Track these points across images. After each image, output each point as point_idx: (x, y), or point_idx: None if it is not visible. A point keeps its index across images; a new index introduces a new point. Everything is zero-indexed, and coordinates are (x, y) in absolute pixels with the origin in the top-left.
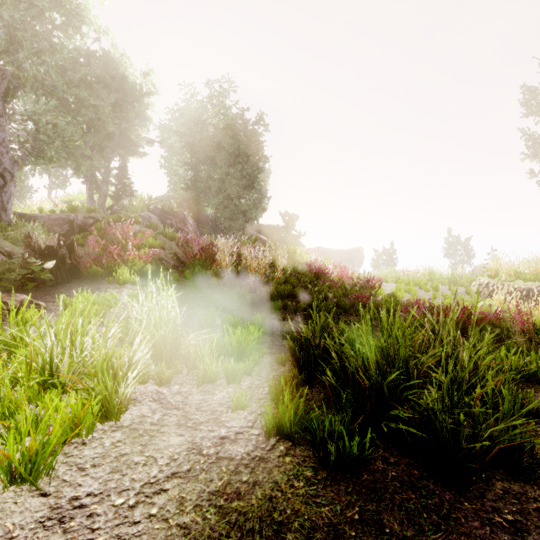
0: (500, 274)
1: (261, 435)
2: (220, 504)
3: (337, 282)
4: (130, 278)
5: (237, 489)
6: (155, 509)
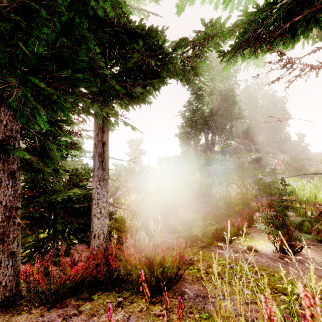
0: None
1: None
2: None
3: None
4: (290, 174)
5: None
6: None
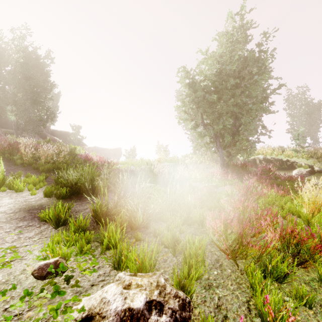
0: (161, 160)
1: (40, 198)
2: (26, 205)
3: (95, 164)
4: None
5: (31, 203)
6: (6, 207)
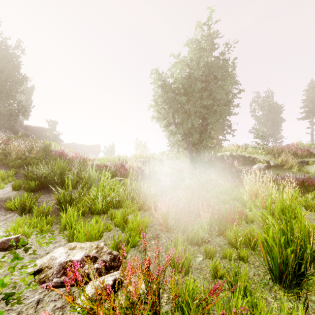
0: (137, 156)
1: (8, 191)
2: None
3: (70, 160)
4: None
5: None
6: None
